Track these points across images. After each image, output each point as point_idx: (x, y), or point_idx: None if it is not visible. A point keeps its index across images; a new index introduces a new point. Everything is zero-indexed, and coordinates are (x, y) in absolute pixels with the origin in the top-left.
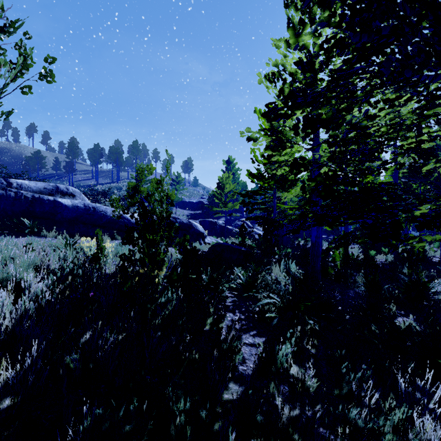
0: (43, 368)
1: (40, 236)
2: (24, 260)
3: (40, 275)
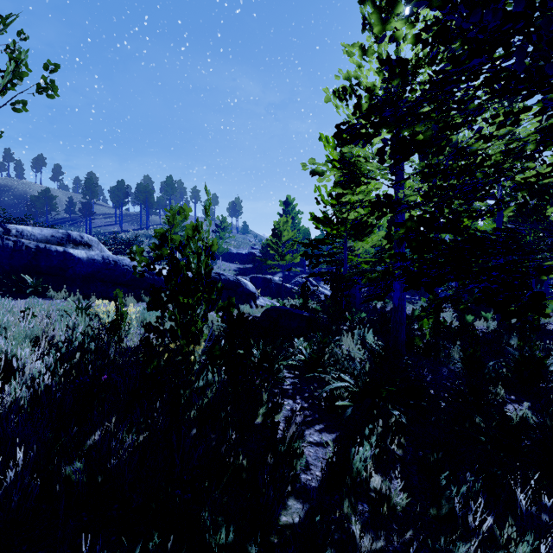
0: (32, 485)
1: (46, 297)
2: (19, 331)
3: (40, 350)
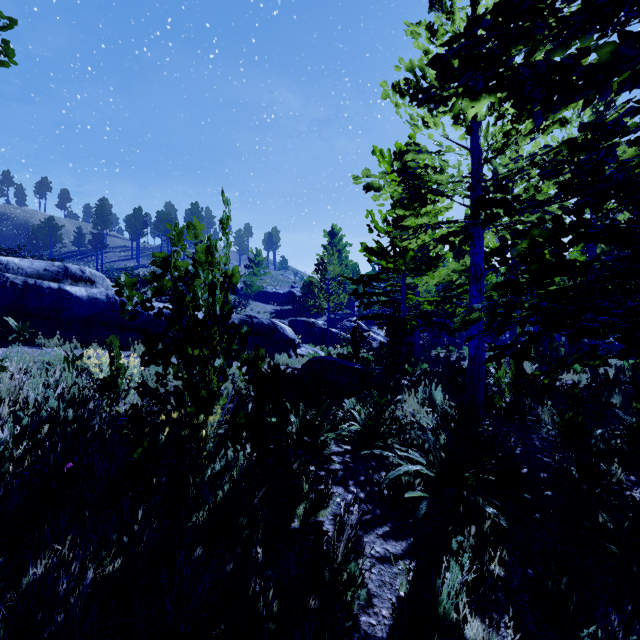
0: None
1: (34, 345)
2: None
3: None
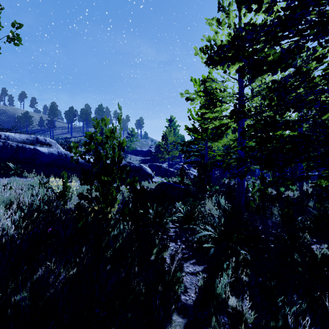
0: None
1: (22, 176)
2: None
3: (10, 211)
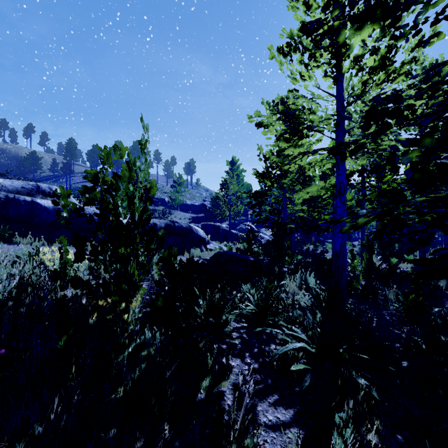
0: None
1: (12, 242)
2: None
3: None
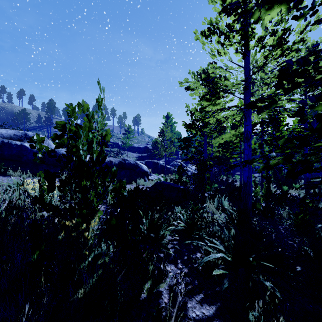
0: None
1: (6, 175)
2: None
3: None
